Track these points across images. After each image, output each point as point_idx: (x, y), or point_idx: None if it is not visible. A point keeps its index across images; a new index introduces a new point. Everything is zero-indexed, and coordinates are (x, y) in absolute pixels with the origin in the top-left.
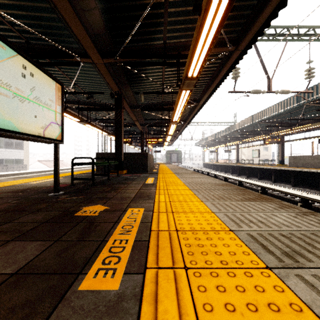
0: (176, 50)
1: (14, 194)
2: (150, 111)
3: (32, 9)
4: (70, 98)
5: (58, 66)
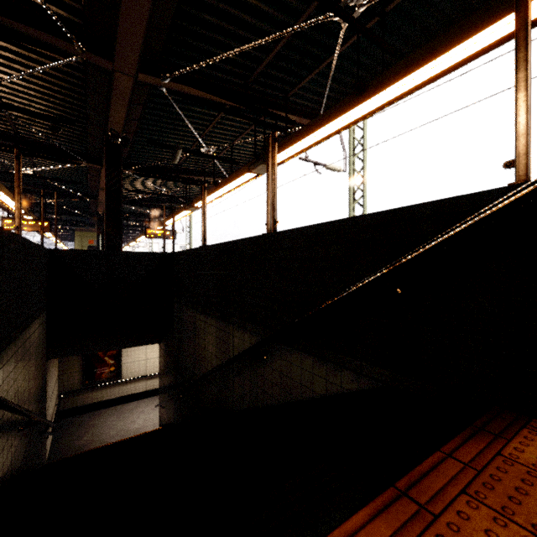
0: (0, 137)
1: None
2: (10, 17)
3: None
4: (301, 104)
5: (158, 175)
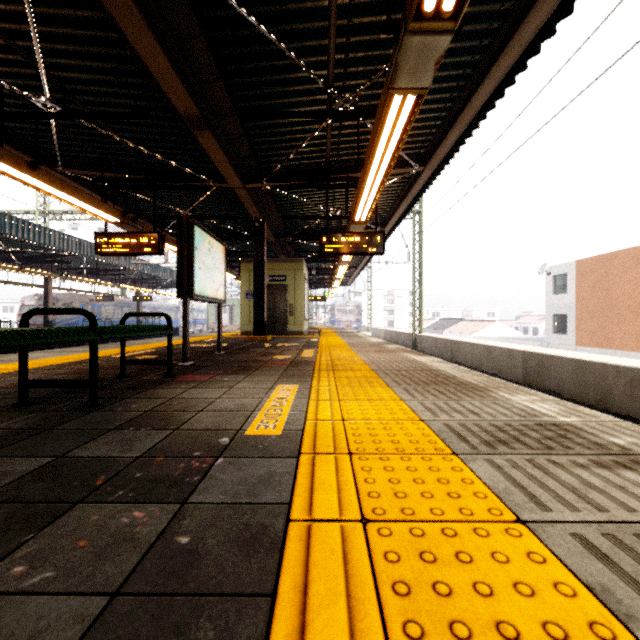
0: None
1: (241, 364)
2: None
3: (251, 10)
4: None
5: None
